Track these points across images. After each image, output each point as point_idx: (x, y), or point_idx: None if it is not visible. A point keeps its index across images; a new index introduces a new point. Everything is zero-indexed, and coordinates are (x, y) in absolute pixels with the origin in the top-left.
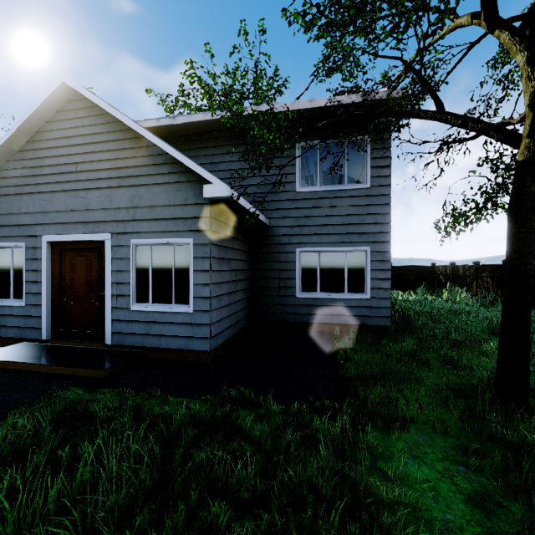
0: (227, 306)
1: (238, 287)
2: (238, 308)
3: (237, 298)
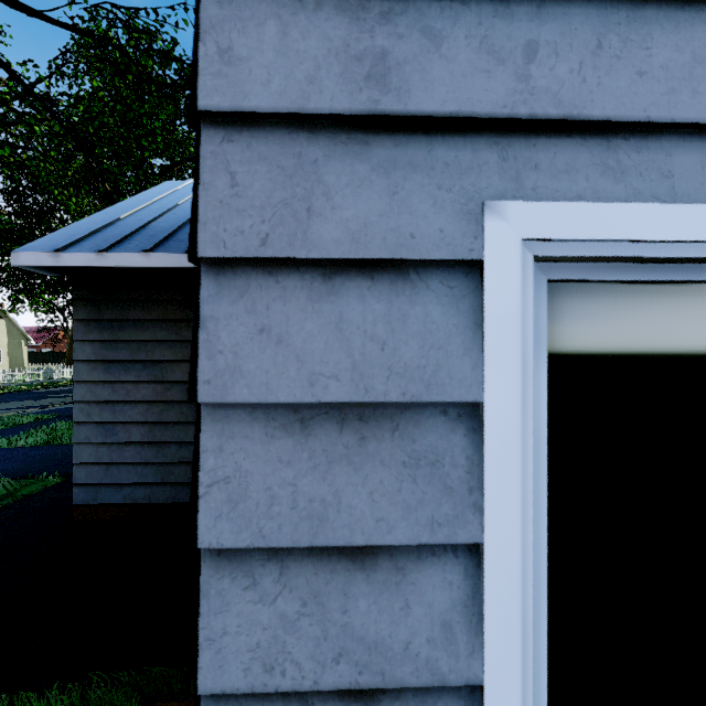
0: (149, 445)
1: None
2: None
3: None
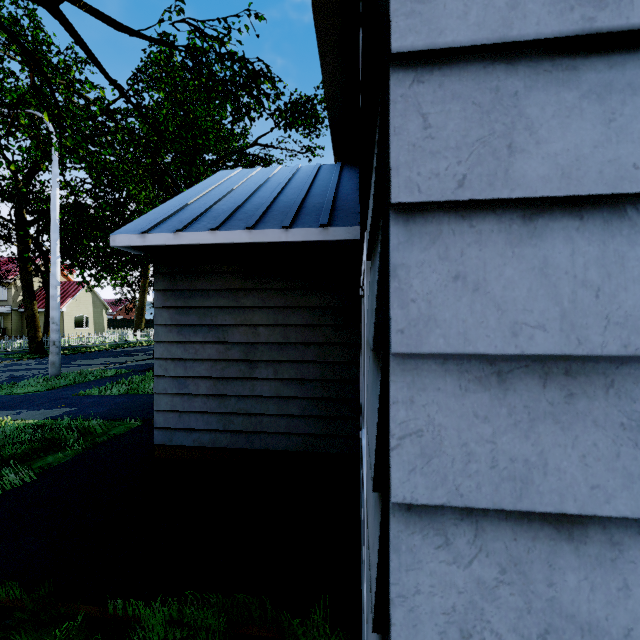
0: (213, 397)
1: (262, 373)
2: (262, 410)
3: (258, 390)
